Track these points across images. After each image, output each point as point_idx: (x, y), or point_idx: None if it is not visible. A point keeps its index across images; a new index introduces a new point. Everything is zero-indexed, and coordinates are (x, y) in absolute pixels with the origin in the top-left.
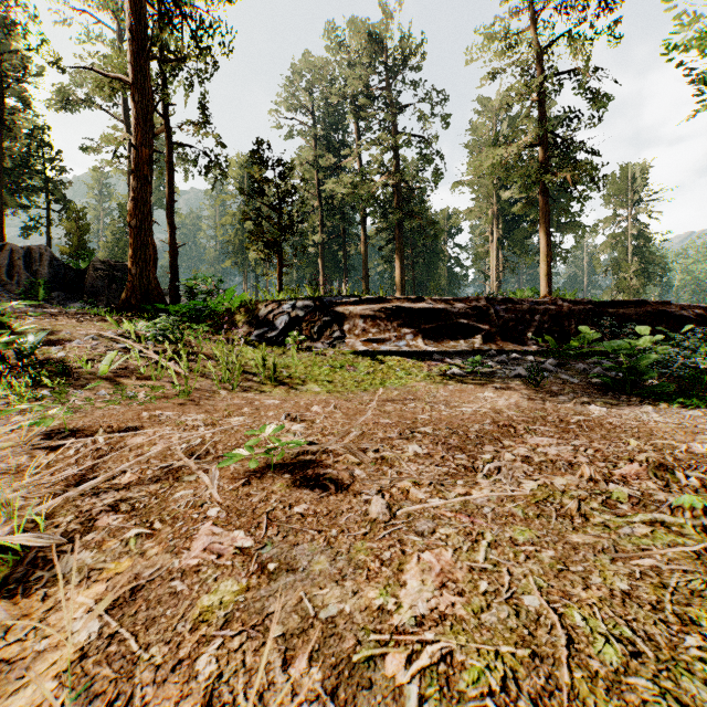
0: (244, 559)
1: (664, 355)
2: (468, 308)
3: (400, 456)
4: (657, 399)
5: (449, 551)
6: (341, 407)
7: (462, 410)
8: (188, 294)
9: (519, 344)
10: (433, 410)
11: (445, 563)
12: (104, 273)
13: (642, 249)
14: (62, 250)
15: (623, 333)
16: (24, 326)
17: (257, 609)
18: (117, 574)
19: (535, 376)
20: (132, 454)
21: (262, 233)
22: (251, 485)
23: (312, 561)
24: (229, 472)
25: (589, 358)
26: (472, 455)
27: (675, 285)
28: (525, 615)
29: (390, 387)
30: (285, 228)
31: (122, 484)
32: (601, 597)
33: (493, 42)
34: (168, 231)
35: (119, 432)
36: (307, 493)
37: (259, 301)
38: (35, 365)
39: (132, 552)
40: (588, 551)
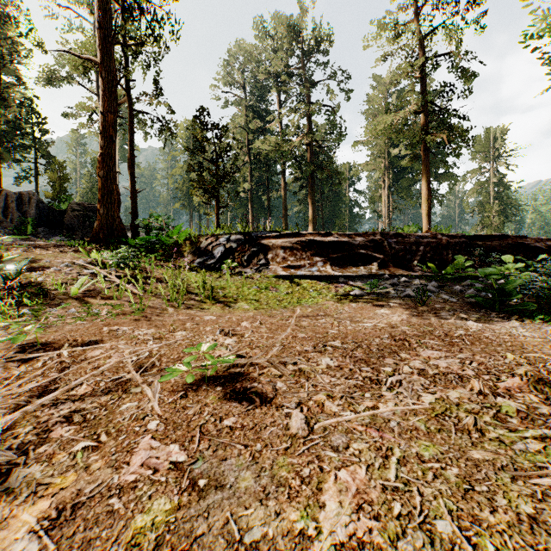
0: (177, 475)
1: (525, 279)
2: (367, 241)
3: (315, 369)
4: (521, 315)
5: (362, 469)
6: (266, 322)
7: (364, 325)
8: (145, 229)
9: (407, 269)
10: (340, 325)
11: (360, 483)
12: (79, 213)
13: (501, 194)
14: (47, 195)
15: (490, 260)
16: (10, 256)
17: (187, 530)
18: (62, 490)
19: (421, 296)
20: (89, 367)
21: (203, 181)
22: (187, 398)
23: (238, 478)
24: (169, 384)
25: (463, 281)
26: (375, 368)
27: (527, 222)
28: (439, 543)
29: (305, 305)
30: (221, 177)
31: (78, 395)
32: (509, 521)
33: (385, 31)
34: (129, 180)
35: (82, 345)
36: (236, 406)
37: (200, 235)
38: (19, 287)
39: (77, 466)
40: (489, 469)
